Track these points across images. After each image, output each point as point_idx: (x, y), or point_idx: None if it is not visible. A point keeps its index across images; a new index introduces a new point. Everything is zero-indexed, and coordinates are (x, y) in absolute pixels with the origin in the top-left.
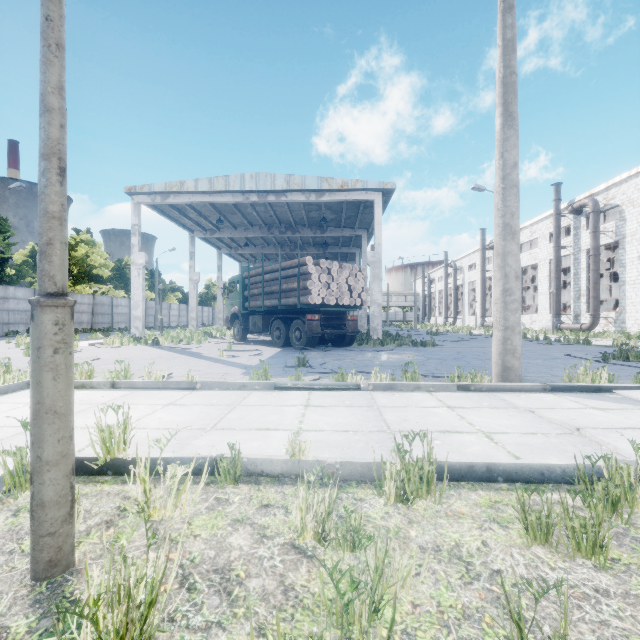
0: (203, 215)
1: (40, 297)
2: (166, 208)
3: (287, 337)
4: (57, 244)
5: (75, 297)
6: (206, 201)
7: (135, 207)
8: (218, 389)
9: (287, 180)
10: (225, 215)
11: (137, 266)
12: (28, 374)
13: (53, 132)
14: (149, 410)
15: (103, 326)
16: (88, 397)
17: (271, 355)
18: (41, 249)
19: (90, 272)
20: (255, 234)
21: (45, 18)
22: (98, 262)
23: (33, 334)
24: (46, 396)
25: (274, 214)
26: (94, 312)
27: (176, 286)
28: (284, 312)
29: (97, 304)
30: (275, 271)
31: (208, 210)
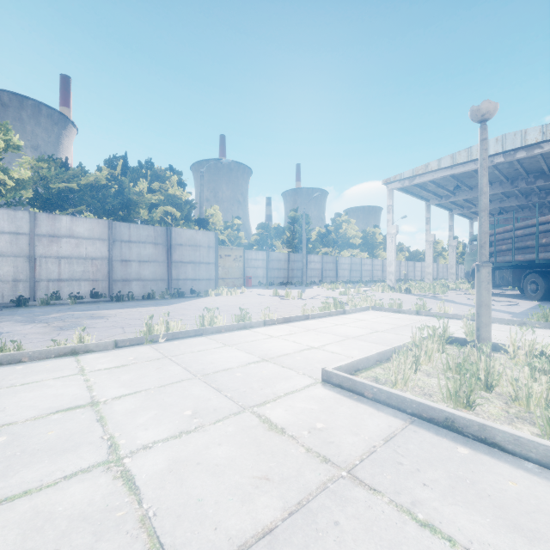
0: (440, 185)
1: (482, 263)
2: (410, 187)
3: (546, 291)
4: (487, 243)
5: (341, 259)
6: (447, 174)
7: (389, 193)
8: (498, 323)
9: (542, 131)
10: (462, 181)
11: (390, 235)
12: (367, 302)
13: (485, 201)
14: (457, 327)
15: (356, 279)
16: (408, 317)
17: (530, 306)
18: (481, 245)
19: (348, 242)
20: (494, 191)
21: (482, 159)
22: (351, 234)
23: (479, 277)
24: (484, 299)
25: (520, 167)
26: (351, 269)
27: (403, 246)
28: (540, 266)
29: (352, 263)
30: (529, 226)
31: (446, 180)
